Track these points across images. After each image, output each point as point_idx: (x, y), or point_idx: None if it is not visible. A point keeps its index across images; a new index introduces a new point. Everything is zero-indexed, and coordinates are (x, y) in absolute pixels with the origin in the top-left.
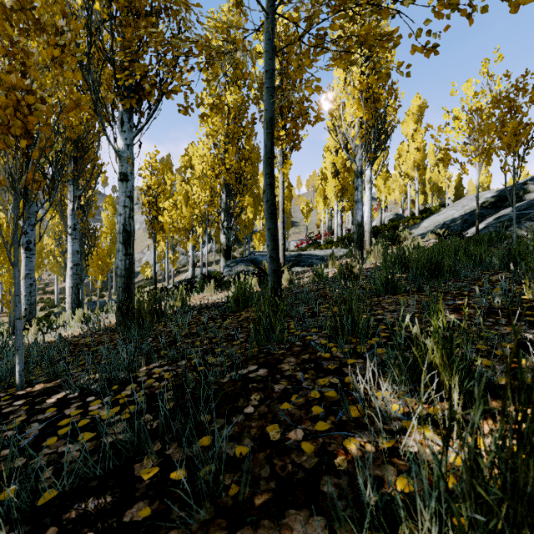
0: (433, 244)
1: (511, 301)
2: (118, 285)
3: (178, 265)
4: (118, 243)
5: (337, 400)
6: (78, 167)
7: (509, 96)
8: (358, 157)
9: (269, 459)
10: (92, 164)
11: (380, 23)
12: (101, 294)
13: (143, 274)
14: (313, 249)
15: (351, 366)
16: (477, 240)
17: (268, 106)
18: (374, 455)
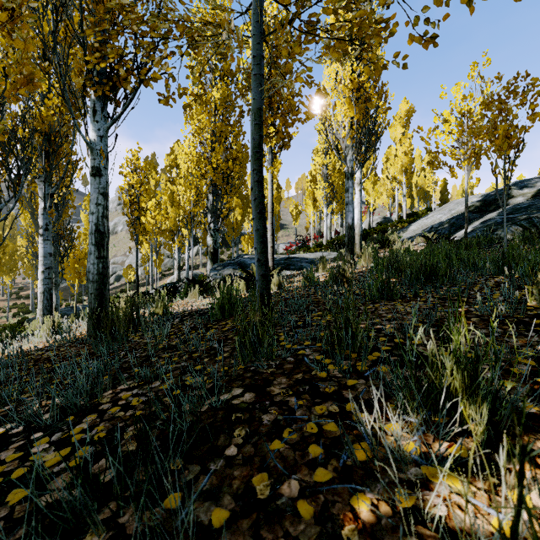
0: (424, 247)
1: (516, 309)
2: (89, 292)
3: (164, 268)
4: (90, 244)
5: (339, 436)
6: (50, 162)
7: (500, 98)
8: (349, 158)
9: (256, 529)
10: (66, 160)
11: (374, 14)
12: (80, 299)
13: (126, 278)
14: (302, 252)
15: (352, 389)
16: (466, 244)
17: (256, 95)
18: (392, 521)
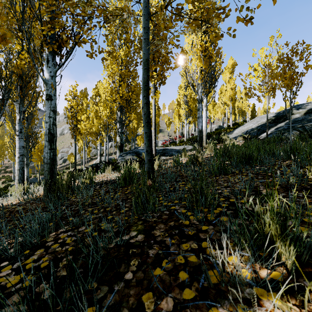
0: (244, 143)
1: (301, 180)
2: (45, 169)
3: (91, 155)
4: (45, 141)
5: (198, 265)
6: (23, 92)
7: (288, 56)
8: (199, 91)
9: None
10: (32, 91)
11: (215, 4)
12: (42, 173)
13: (69, 161)
14: (172, 146)
15: (205, 232)
16: (267, 141)
17: (145, 51)
18: None
